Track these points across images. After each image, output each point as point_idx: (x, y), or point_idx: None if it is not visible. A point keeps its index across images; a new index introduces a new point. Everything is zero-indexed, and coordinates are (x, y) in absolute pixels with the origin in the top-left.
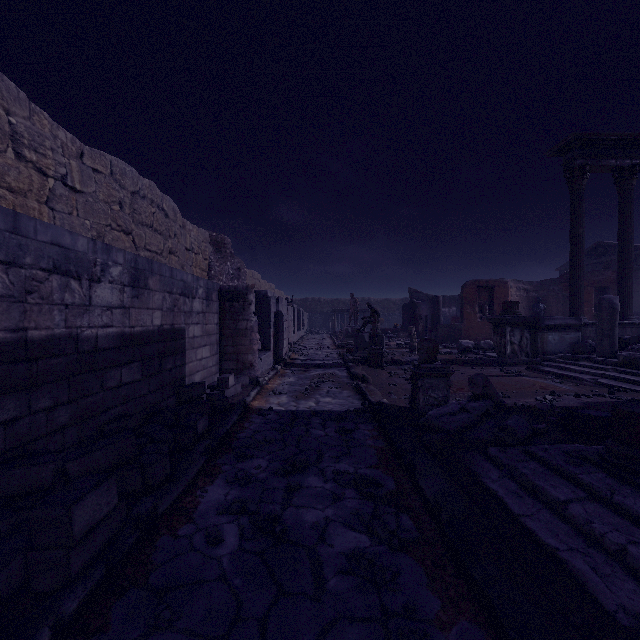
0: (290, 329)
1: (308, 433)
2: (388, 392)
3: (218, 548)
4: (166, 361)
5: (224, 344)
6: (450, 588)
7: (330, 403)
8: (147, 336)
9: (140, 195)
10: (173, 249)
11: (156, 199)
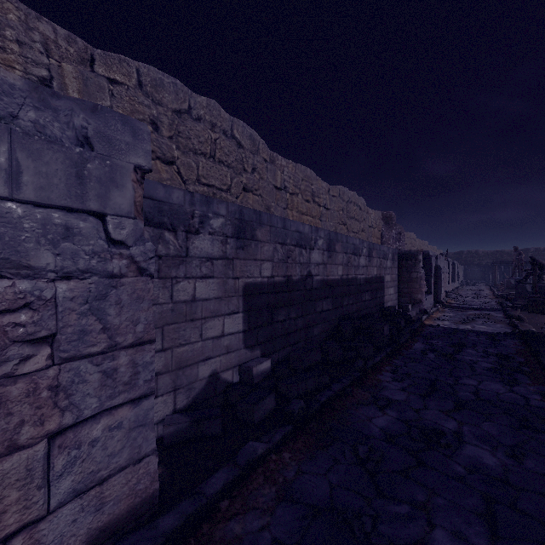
0: (445, 280)
1: (466, 337)
2: (540, 327)
3: (427, 356)
4: (377, 293)
5: (401, 287)
6: (540, 382)
7: (484, 328)
8: (372, 279)
9: (349, 202)
10: (363, 229)
11: (356, 201)
